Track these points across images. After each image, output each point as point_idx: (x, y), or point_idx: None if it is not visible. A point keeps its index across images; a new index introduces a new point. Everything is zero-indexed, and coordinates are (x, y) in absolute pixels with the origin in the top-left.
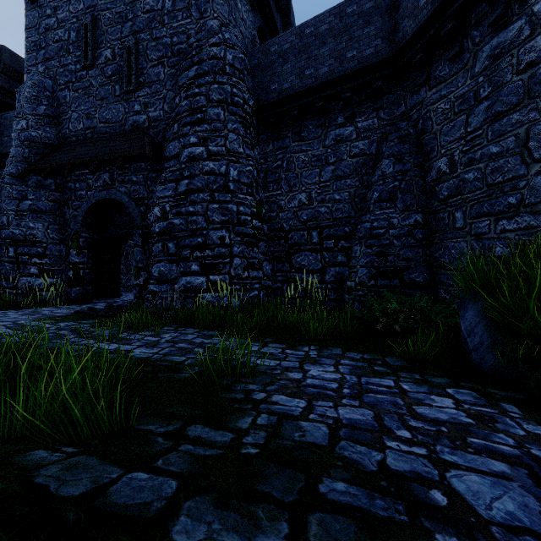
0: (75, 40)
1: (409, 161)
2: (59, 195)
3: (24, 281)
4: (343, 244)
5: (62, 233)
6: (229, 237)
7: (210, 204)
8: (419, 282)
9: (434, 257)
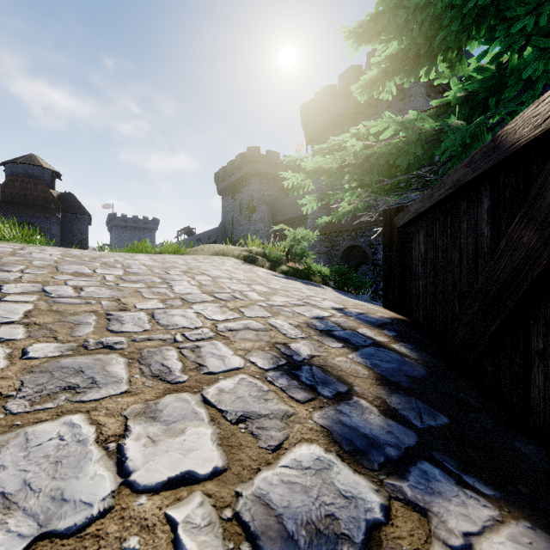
0: None
1: None
2: (329, 244)
3: None
4: None
5: (330, 263)
6: None
7: None
8: None
9: None
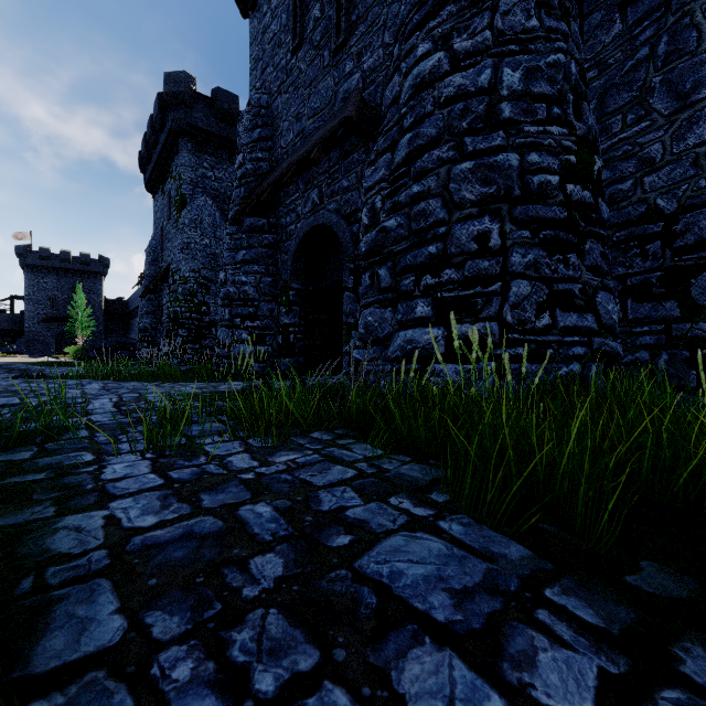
0: (286, 23)
1: None
2: (272, 238)
3: (237, 350)
4: None
5: (274, 287)
6: (499, 232)
7: (455, 166)
8: None
9: None
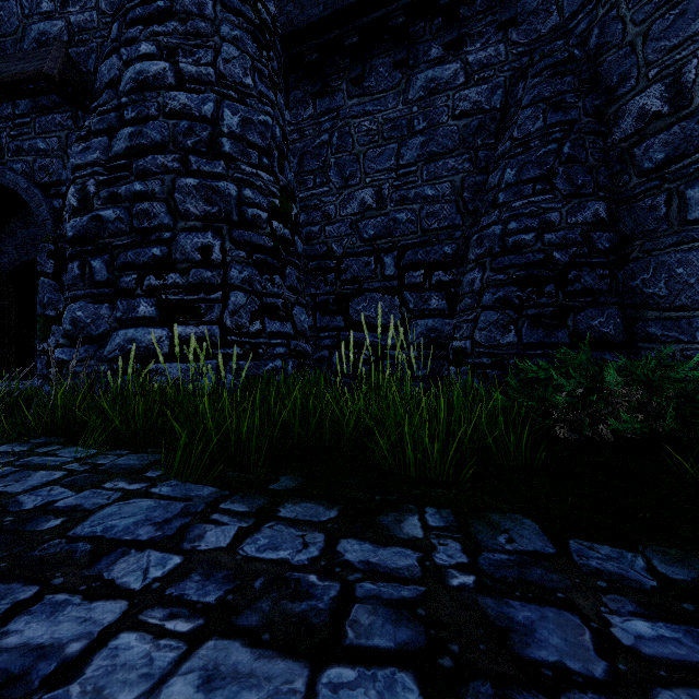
0: None
1: (575, 105)
2: None
3: None
4: (441, 277)
5: None
6: (221, 248)
7: (180, 178)
8: (608, 336)
9: (630, 287)
